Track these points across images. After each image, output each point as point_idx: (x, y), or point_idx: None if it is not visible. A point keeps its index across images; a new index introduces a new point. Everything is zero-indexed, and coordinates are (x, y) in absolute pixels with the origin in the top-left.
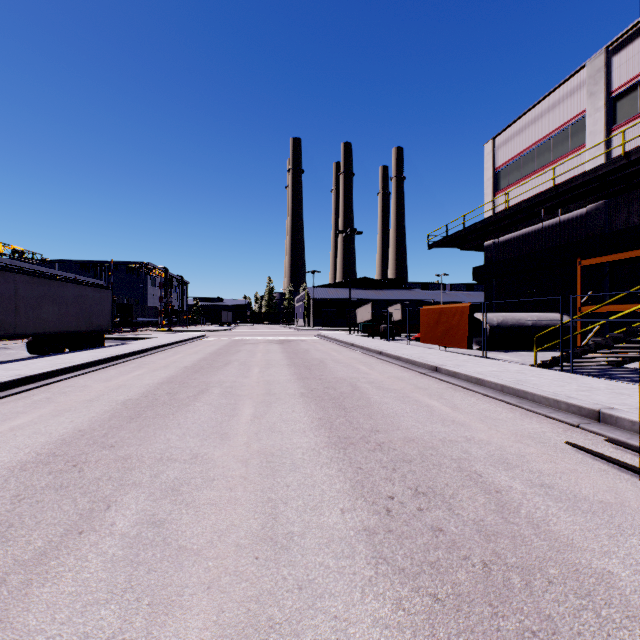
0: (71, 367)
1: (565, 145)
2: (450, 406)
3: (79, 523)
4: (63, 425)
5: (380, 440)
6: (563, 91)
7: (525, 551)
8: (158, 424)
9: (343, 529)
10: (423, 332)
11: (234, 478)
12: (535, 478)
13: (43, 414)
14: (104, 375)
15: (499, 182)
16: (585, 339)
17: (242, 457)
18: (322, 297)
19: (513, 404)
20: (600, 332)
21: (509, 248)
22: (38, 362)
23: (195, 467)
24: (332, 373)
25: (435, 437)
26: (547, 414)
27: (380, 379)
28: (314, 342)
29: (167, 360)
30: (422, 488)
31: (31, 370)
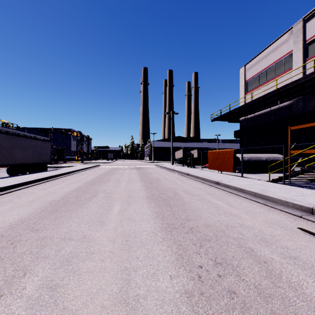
0: (26, 182)
1: (281, 68)
2: (228, 204)
3: (2, 287)
4: (13, 216)
5: (191, 226)
6: (280, 41)
7: (293, 311)
8: (66, 215)
9: (171, 292)
10: (209, 163)
11: (105, 252)
12: (285, 252)
13: (4, 209)
14: (43, 186)
15: (247, 88)
16: (292, 167)
17: (111, 237)
18: (158, 146)
19: (262, 203)
20: (300, 163)
21: (252, 121)
22: (9, 179)
23: (83, 244)
24: (163, 185)
25: (222, 224)
26: (282, 209)
27: (188, 188)
28: (154, 168)
29: (78, 178)
30: (219, 259)
31: (4, 184)
